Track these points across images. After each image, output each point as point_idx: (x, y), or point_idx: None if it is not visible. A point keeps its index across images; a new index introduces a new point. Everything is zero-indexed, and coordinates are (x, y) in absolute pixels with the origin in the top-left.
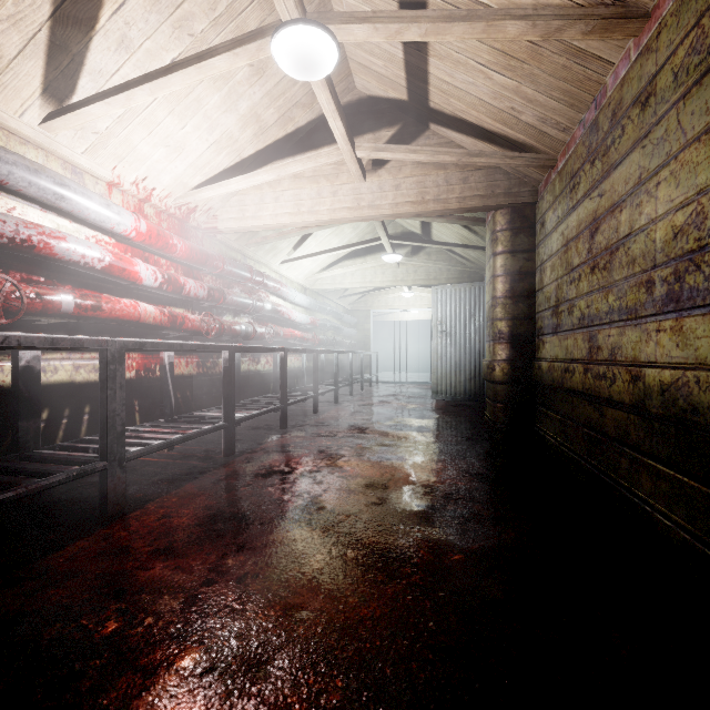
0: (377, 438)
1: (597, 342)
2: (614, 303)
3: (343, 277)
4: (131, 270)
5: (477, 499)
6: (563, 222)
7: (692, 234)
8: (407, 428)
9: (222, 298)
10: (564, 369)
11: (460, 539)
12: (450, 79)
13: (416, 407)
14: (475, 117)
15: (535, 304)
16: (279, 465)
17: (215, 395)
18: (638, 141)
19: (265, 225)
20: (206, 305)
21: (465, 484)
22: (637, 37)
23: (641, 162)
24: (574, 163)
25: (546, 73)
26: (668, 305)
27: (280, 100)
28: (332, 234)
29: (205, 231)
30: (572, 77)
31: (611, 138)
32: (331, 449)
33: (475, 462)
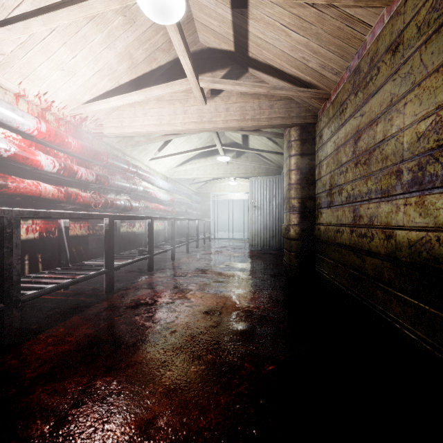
0: (214, 277)
1: (359, 212)
2: (371, 186)
3: (192, 171)
4: (33, 158)
5: (282, 320)
6: (334, 134)
7: (432, 137)
8: (234, 269)
9: (106, 182)
10: (336, 231)
11: (273, 352)
12: (263, 36)
13: (239, 255)
14: (278, 63)
15: (315, 188)
16: (144, 298)
17: (102, 249)
18: (390, 76)
19: (137, 132)
20: (95, 186)
21: (273, 308)
22: (389, 6)
23: (392, 90)
24: (342, 95)
25: (326, 33)
26: (413, 187)
27: (146, 44)
28: (184, 142)
29: (94, 135)
30: (344, 35)
31: (370, 76)
32: (182, 286)
33: (278, 292)
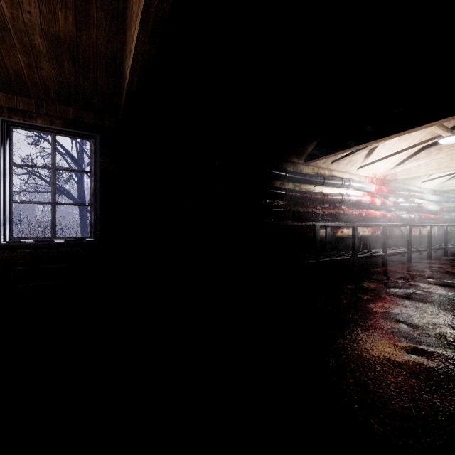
0: None
1: None
2: None
3: None
4: (374, 202)
5: None
6: None
7: None
8: None
9: (397, 205)
10: None
11: None
12: None
13: None
14: None
15: None
16: (434, 266)
17: (392, 243)
18: None
19: (420, 175)
20: (390, 208)
21: None
22: None
23: None
24: None
25: None
26: None
27: (432, 132)
28: None
29: (390, 180)
30: None
31: None
32: None
33: None
